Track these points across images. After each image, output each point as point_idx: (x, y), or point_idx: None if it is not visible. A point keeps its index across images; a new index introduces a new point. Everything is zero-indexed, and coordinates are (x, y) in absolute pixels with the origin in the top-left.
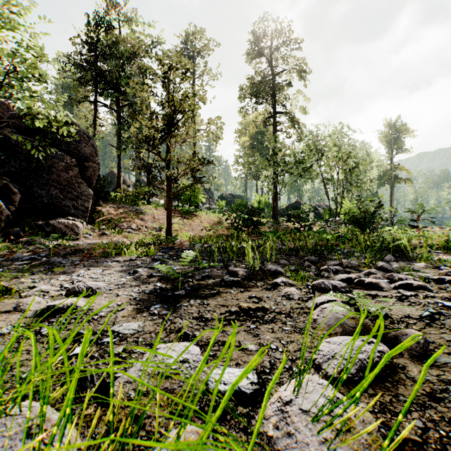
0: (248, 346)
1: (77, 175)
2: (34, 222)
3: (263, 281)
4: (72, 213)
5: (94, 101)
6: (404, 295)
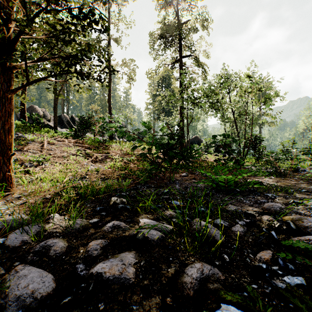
0: None
1: None
2: None
3: None
4: None
5: None
6: None
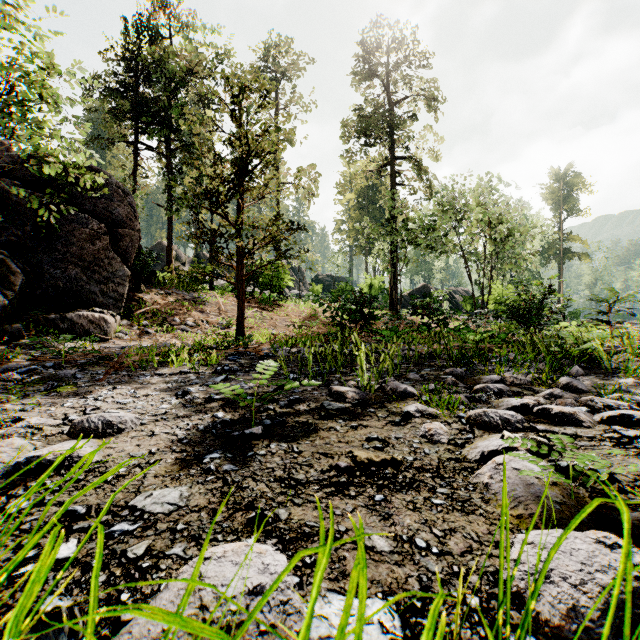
0: (375, 542)
1: (108, 246)
2: (44, 315)
3: (386, 409)
4: (99, 303)
5: (134, 141)
6: (624, 437)
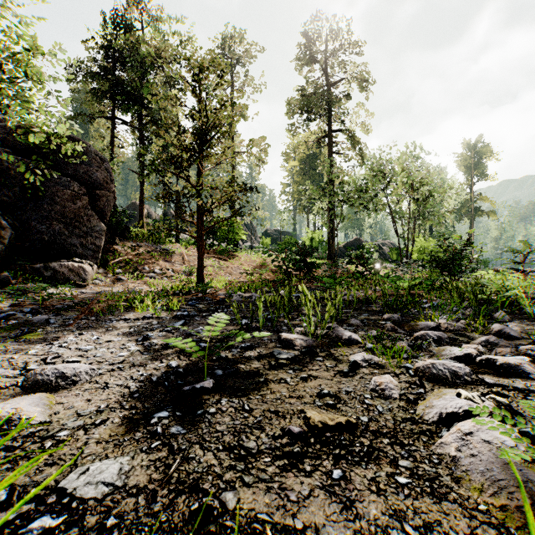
0: None
1: (87, 205)
2: (30, 265)
3: (333, 357)
4: (79, 254)
5: (112, 117)
6: None
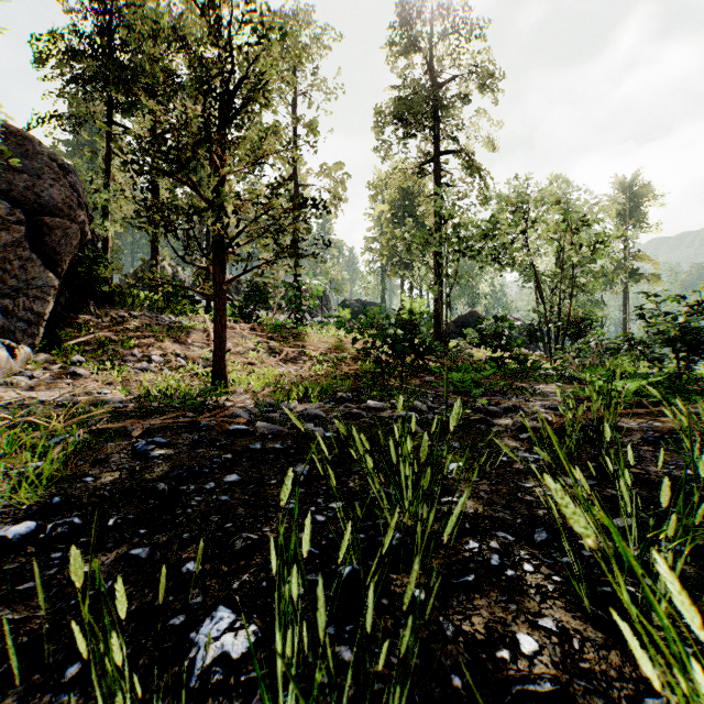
0: None
1: (23, 241)
2: None
3: None
4: None
5: (108, 122)
6: None
